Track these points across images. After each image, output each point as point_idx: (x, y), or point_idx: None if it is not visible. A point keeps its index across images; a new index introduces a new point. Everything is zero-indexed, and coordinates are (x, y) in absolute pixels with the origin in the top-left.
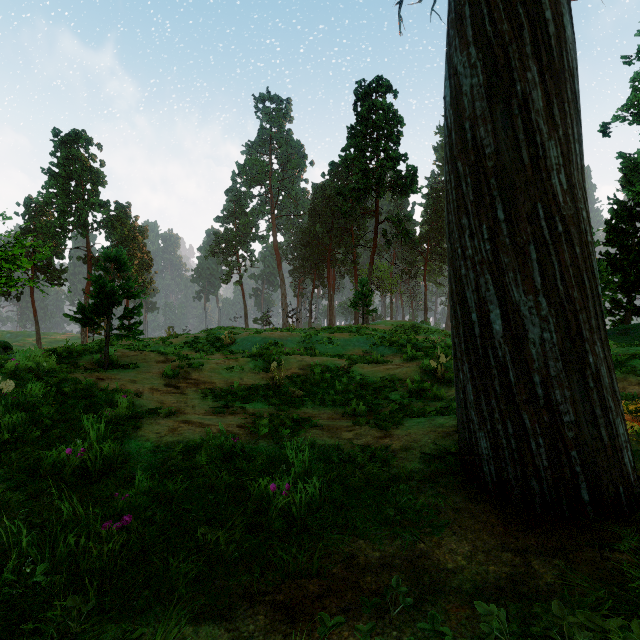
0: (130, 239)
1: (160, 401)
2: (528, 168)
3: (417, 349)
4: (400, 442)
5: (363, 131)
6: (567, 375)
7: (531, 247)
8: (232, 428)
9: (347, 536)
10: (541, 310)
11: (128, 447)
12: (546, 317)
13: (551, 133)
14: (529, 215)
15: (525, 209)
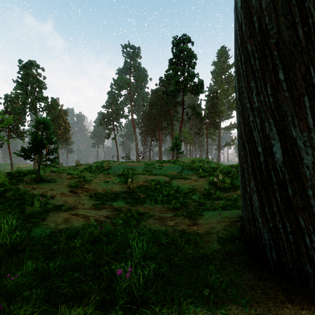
0: (59, 116)
1: (64, 201)
2: (302, 41)
3: (205, 171)
4: (203, 228)
5: (176, 62)
6: None
7: (305, 98)
8: (102, 218)
9: (174, 313)
10: (313, 143)
11: (34, 233)
12: None
13: None
14: (303, 75)
15: (300, 71)
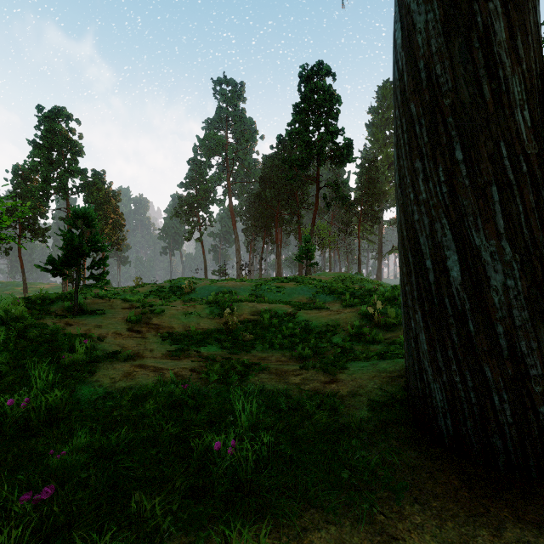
0: (105, 202)
1: (121, 345)
2: (490, 104)
3: (354, 297)
4: (346, 388)
5: (306, 108)
6: (534, 325)
7: (493, 188)
8: (185, 372)
9: (298, 503)
10: (504, 255)
11: (80, 393)
12: (510, 263)
13: (514, 67)
14: (491, 154)
15: (486, 148)
